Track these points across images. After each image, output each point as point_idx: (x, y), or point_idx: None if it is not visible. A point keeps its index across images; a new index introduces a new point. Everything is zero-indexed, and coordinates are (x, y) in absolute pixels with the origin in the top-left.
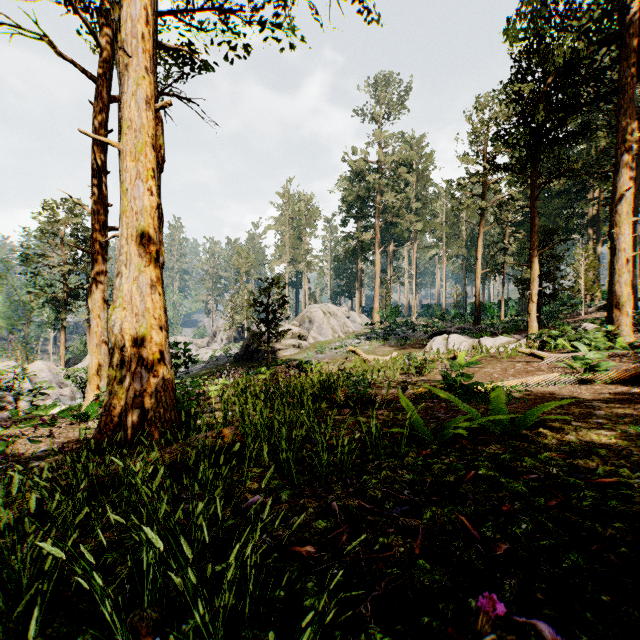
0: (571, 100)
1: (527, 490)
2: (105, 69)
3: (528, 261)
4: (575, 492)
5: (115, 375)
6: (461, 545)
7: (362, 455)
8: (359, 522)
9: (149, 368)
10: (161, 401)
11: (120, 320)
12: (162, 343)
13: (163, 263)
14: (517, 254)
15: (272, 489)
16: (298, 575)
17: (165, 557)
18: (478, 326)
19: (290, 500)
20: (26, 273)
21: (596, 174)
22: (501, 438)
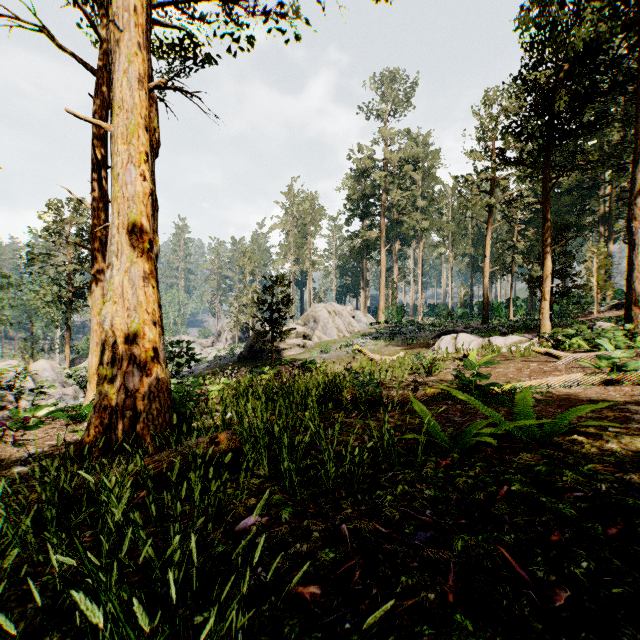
0: (586, 89)
1: (576, 513)
2: (105, 61)
3: (539, 258)
4: (637, 517)
5: (105, 374)
6: (507, 590)
7: (373, 464)
8: (374, 552)
9: (142, 366)
10: (154, 402)
11: (111, 315)
12: (156, 340)
13: (157, 254)
14: (526, 252)
15: (271, 505)
16: (300, 631)
17: (106, 635)
18: (486, 325)
19: (292, 520)
20: (31, 272)
21: (613, 166)
22: (530, 446)
